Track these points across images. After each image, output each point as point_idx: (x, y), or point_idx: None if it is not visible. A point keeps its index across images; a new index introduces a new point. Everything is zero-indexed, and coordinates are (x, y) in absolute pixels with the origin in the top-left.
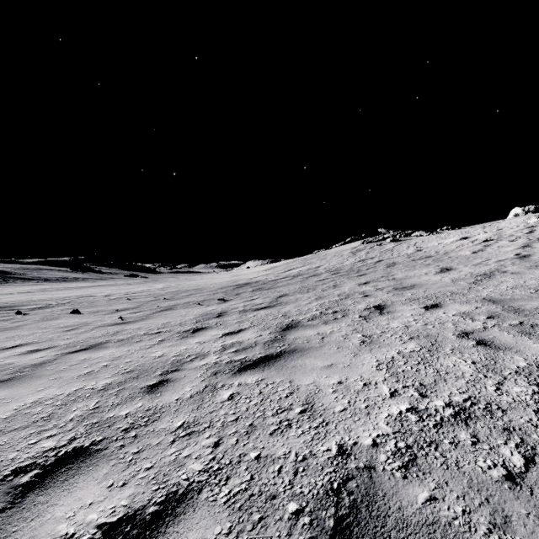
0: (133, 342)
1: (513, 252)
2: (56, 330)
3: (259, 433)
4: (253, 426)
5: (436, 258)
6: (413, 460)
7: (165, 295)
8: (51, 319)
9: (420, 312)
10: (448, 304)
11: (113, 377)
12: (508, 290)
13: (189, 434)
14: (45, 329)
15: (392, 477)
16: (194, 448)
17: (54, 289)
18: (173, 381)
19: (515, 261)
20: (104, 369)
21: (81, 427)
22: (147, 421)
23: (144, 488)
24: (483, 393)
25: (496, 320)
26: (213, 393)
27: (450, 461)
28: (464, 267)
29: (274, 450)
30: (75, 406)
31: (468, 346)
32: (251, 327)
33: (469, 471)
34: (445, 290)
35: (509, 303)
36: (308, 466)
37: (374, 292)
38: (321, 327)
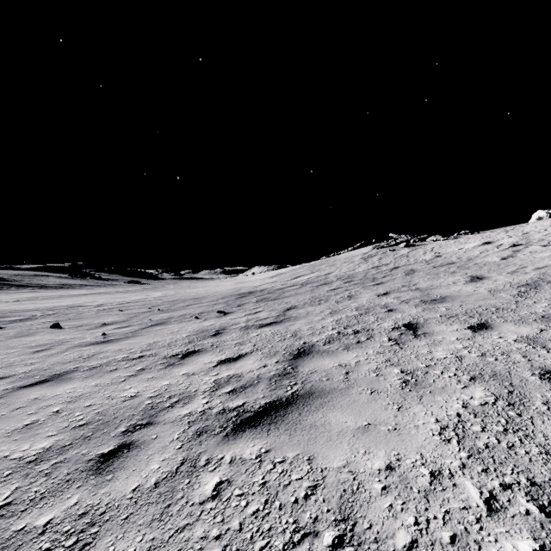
0: (106, 371)
1: (550, 258)
2: (23, 351)
3: None
4: None
5: (460, 264)
6: None
7: (161, 305)
8: (26, 335)
9: (467, 334)
10: (499, 324)
11: (57, 436)
12: None
13: None
14: (11, 349)
15: None
16: None
17: (45, 297)
18: (137, 446)
19: None
20: (53, 418)
21: None
22: (73, 546)
23: None
24: None
25: None
26: (190, 479)
27: None
28: (498, 275)
29: None
30: None
31: None
32: (253, 351)
33: None
34: (487, 305)
35: None
36: None
37: (399, 306)
38: (342, 354)
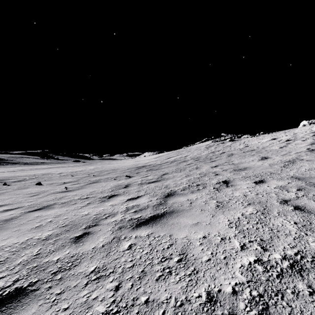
0: (70, 204)
1: (305, 147)
2: (24, 196)
3: (148, 278)
4: (144, 272)
5: (258, 151)
6: (266, 309)
7: (94, 173)
8: (23, 188)
9: (252, 185)
10: (269, 180)
11: (53, 230)
12: (306, 171)
13: (98, 278)
14: (18, 195)
15: None
16: (100, 291)
17: (29, 169)
18: (92, 233)
19: (307, 153)
20: (49, 223)
21: (24, 270)
22: (71, 266)
23: None
24: (308, 248)
25: (303, 191)
26: (118, 244)
27: (295, 311)
28: (276, 156)
29: (158, 295)
30: (24, 252)
31: (289, 210)
32: (145, 194)
33: None
34: (266, 171)
35: (309, 180)
36: (185, 311)
37: (221, 172)
38: (189, 195)
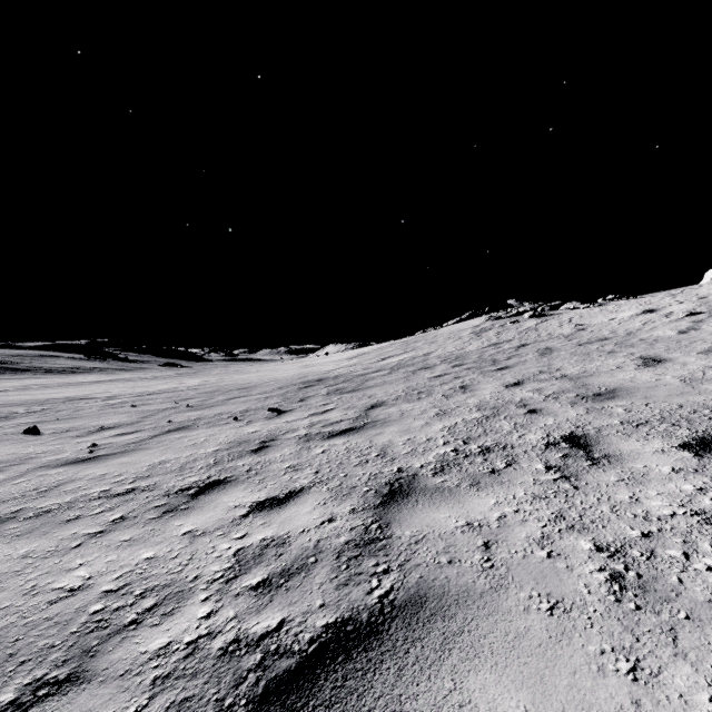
0: (59, 522)
1: None
2: None
3: None
4: None
5: (618, 340)
6: None
7: (192, 398)
8: None
9: (688, 461)
10: None
11: None
12: None
13: None
14: None
15: None
16: None
17: (43, 386)
18: None
19: None
20: None
21: None
22: None
23: None
24: None
25: None
26: None
27: None
28: (685, 356)
29: None
30: None
31: None
32: (314, 485)
33: None
34: (692, 404)
35: None
36: None
37: (544, 403)
38: (469, 498)
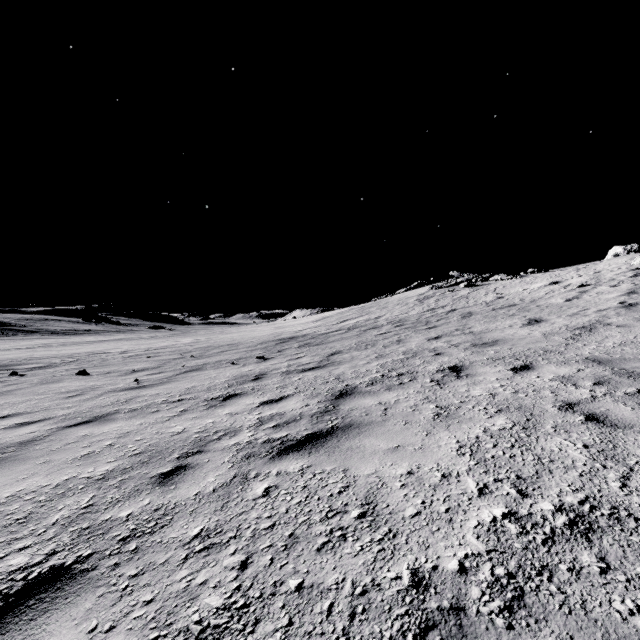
0: (148, 412)
1: (616, 299)
2: (55, 396)
3: (303, 548)
4: (295, 537)
5: (522, 306)
6: (519, 597)
7: (193, 351)
8: (52, 382)
9: (508, 375)
10: (542, 365)
11: (117, 461)
12: (615, 348)
13: (208, 547)
14: (42, 395)
15: (492, 626)
16: (212, 570)
17: (60, 344)
18: (192, 467)
19: (620, 311)
20: (108, 449)
21: (65, 534)
22: (154, 527)
23: (138, 636)
24: (605, 492)
25: (606, 387)
26: (243, 486)
27: (572, 601)
28: (557, 318)
29: (322, 576)
30: (62, 503)
31: (575, 423)
32: (296, 393)
33: (603, 618)
34: (537, 348)
35: (619, 364)
36: (370, 603)
37: (448, 349)
38: (383, 394)
